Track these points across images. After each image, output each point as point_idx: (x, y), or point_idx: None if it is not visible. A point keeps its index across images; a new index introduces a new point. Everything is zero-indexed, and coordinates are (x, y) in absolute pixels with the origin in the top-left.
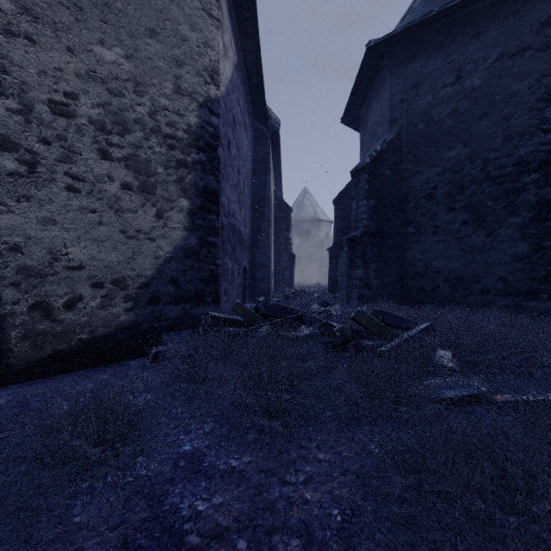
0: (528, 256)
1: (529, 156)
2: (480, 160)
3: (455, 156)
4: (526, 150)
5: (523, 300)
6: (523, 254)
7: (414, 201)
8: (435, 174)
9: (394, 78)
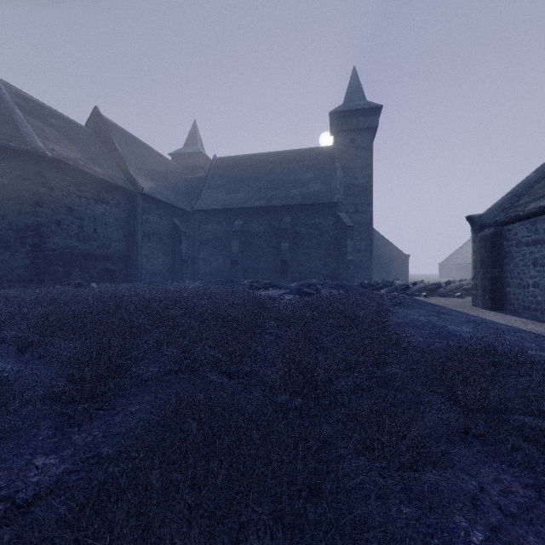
0: (30, 266)
1: (30, 224)
2: (8, 219)
3: None
4: (29, 221)
5: (27, 284)
6: (28, 264)
7: None
8: None
9: None
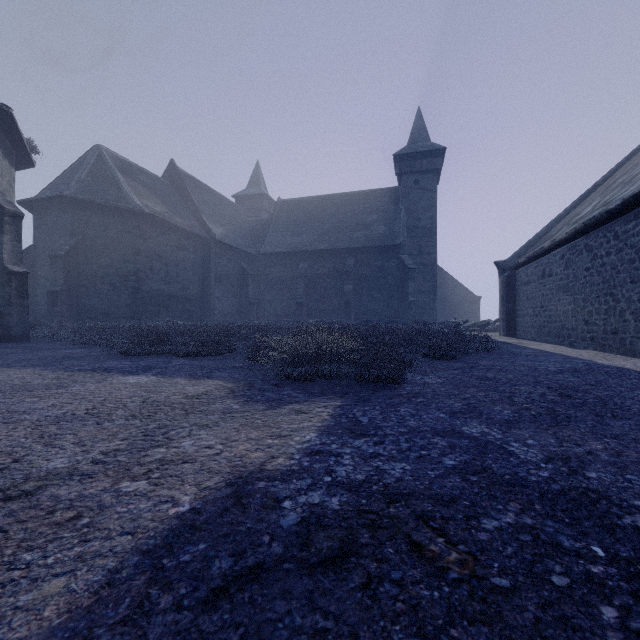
0: (131, 305)
1: (131, 270)
2: (115, 267)
3: (105, 262)
4: (131, 268)
5: (129, 320)
6: (130, 304)
7: (86, 276)
8: (96, 267)
9: (74, 213)
